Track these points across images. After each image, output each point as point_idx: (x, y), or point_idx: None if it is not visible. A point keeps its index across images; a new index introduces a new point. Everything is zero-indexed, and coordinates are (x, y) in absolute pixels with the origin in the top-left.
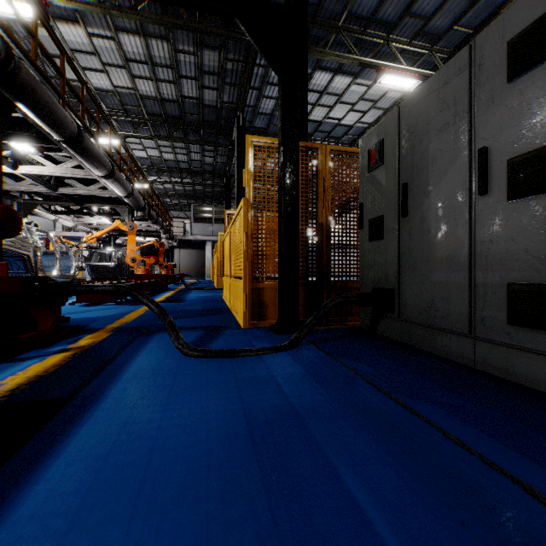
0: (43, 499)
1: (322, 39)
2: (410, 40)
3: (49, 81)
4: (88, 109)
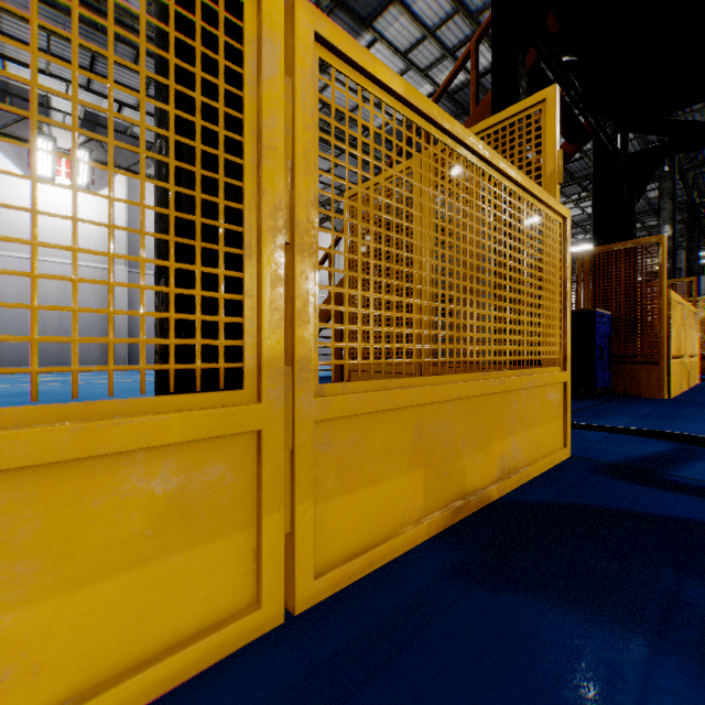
0: None
1: None
2: None
3: None
4: None
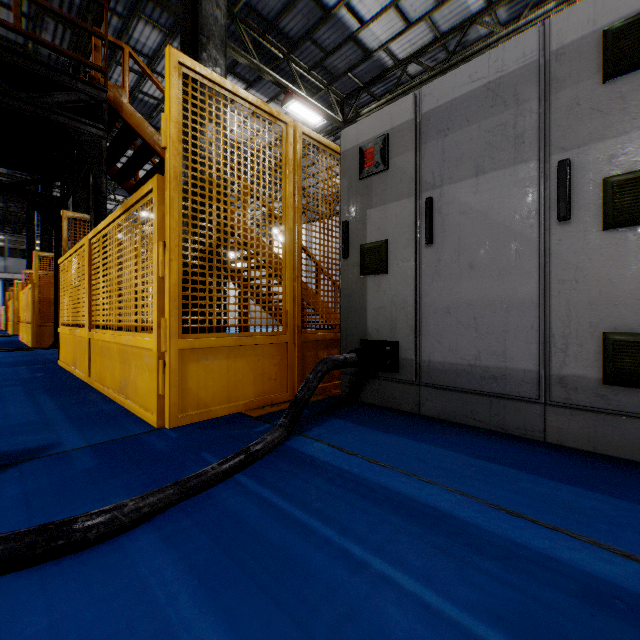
0: None
1: None
2: None
3: None
4: None
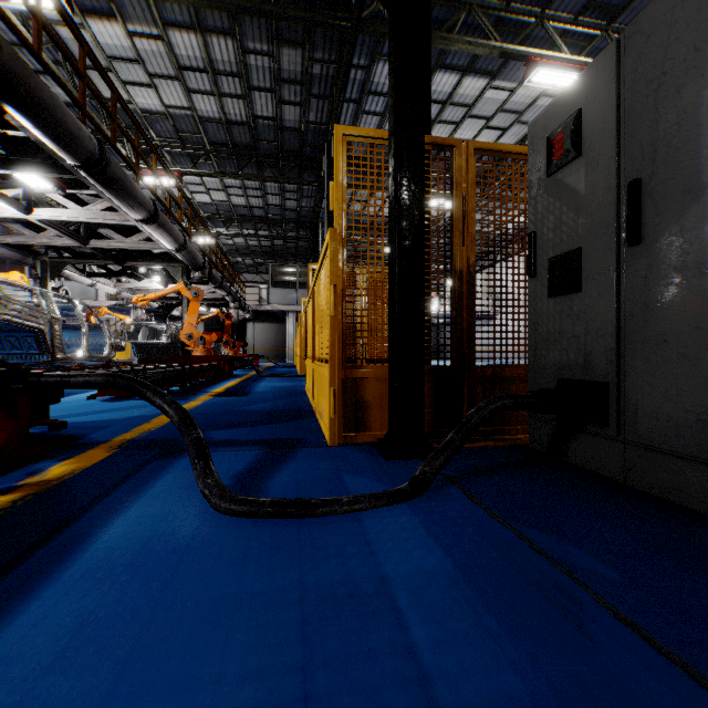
0: None
1: (446, 23)
2: (576, 17)
3: (61, 83)
4: (122, 128)
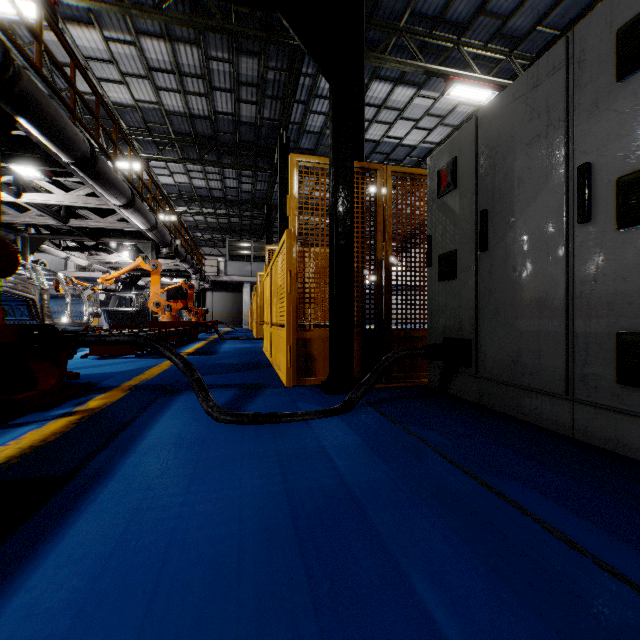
0: (21, 618)
1: (380, 43)
2: (485, 44)
3: (57, 92)
4: (103, 126)
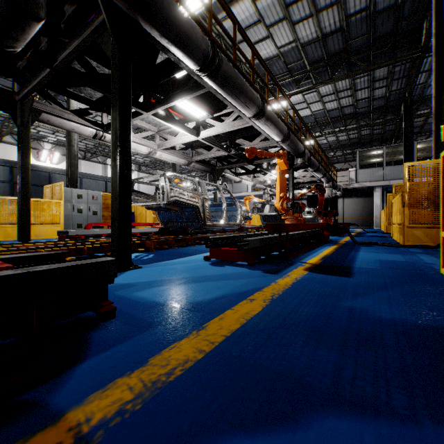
0: None
1: None
2: None
3: (192, 14)
4: (240, 51)
